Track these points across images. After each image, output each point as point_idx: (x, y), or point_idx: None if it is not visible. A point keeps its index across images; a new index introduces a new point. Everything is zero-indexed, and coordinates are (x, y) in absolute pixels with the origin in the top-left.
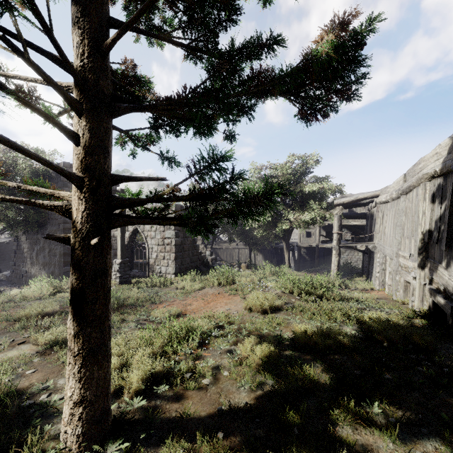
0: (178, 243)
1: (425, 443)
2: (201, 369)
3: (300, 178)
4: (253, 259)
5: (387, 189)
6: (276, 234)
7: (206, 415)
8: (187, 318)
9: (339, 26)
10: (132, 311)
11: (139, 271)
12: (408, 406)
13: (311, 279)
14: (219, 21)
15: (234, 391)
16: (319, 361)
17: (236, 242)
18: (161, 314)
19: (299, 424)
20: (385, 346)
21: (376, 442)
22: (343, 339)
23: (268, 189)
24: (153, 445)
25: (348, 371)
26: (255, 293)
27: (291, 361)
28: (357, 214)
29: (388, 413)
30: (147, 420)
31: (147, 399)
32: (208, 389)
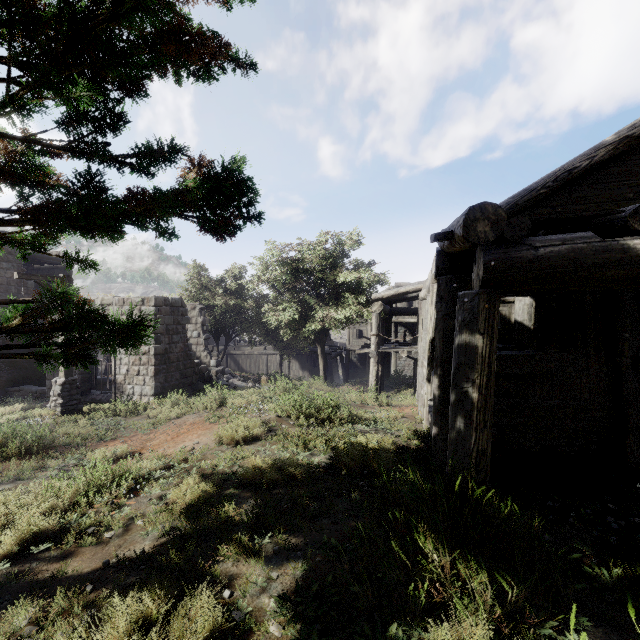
0: (160, 352)
1: (291, 564)
2: (111, 521)
3: (336, 263)
4: (286, 368)
5: (426, 283)
6: (309, 336)
7: (89, 571)
8: (138, 459)
9: (197, 164)
10: (63, 454)
11: (101, 393)
12: (307, 533)
13: (316, 398)
14: (99, 125)
15: (138, 541)
16: (253, 497)
17: (265, 345)
18: (101, 456)
19: (175, 563)
20: (343, 474)
21: (247, 570)
22: (294, 470)
23: (134, 321)
24: (1, 609)
25: (280, 505)
26: (234, 420)
27: (225, 500)
28: (409, 309)
29: (283, 542)
30: (0, 584)
31: (21, 563)
32: (109, 543)
